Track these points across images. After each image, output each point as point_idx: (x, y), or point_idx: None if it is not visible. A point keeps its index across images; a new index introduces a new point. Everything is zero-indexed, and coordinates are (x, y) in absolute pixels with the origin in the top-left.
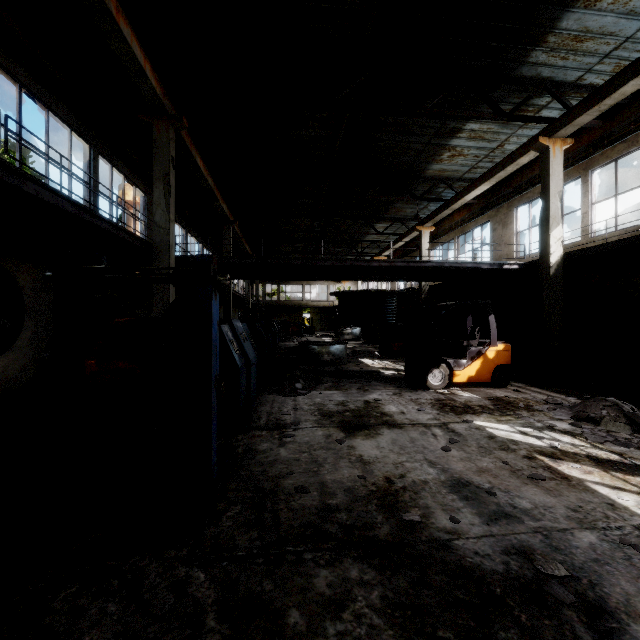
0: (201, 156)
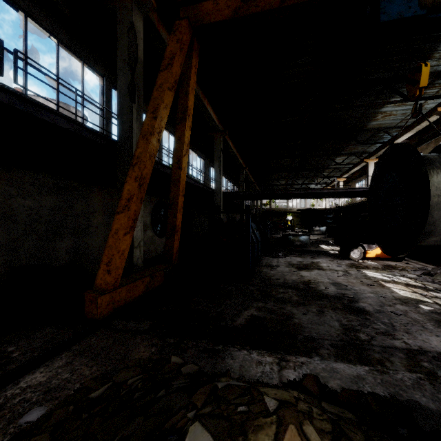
0: (230, 137)
